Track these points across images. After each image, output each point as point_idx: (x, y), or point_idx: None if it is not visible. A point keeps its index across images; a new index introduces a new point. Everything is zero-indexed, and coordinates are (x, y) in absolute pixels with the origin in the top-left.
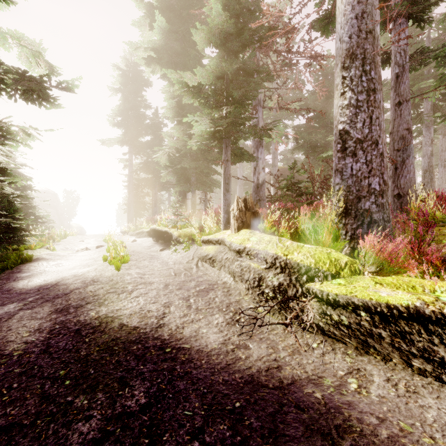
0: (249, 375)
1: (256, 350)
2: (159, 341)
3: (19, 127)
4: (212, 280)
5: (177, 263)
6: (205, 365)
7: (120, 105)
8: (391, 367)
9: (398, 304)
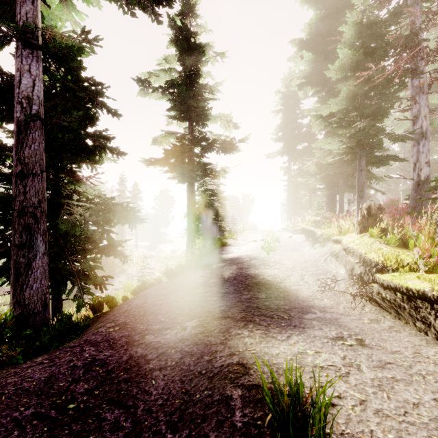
0: (312, 305)
1: (326, 302)
2: (278, 287)
3: (221, 169)
4: (329, 269)
5: (311, 256)
6: (294, 298)
7: (280, 123)
8: (404, 325)
9: (413, 288)
